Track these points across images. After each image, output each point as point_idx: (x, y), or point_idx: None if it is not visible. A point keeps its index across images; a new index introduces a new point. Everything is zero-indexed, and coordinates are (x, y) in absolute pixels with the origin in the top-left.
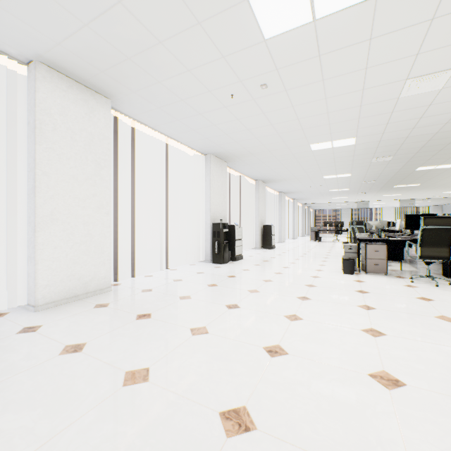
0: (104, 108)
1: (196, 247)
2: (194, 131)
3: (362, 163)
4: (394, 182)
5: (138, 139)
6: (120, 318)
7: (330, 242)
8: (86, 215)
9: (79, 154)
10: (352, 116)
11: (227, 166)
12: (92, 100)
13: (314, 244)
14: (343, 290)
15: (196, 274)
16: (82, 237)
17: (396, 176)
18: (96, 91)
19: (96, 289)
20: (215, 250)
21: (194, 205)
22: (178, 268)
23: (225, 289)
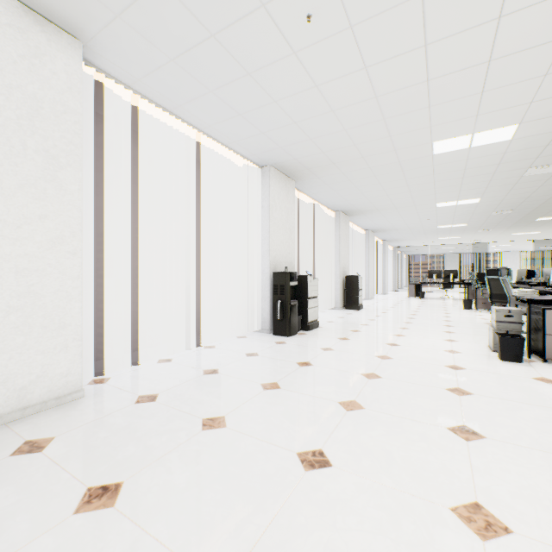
0: (66, 54)
1: (249, 309)
2: (242, 117)
3: (507, 178)
4: (540, 211)
5: (153, 137)
6: (40, 502)
7: (437, 300)
8: (22, 255)
9: (6, 134)
10: (535, 69)
11: (296, 188)
12: (38, 33)
13: (416, 302)
14: (535, 407)
15: (245, 357)
16: (13, 299)
17: (549, 202)
18: (47, 18)
19: (46, 399)
20: (277, 314)
21: (244, 245)
22: (218, 343)
23: (295, 399)
